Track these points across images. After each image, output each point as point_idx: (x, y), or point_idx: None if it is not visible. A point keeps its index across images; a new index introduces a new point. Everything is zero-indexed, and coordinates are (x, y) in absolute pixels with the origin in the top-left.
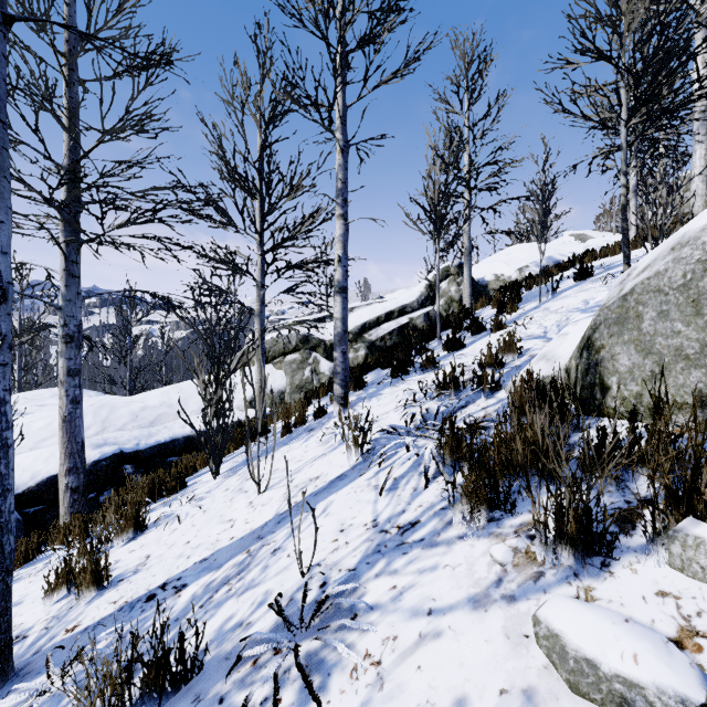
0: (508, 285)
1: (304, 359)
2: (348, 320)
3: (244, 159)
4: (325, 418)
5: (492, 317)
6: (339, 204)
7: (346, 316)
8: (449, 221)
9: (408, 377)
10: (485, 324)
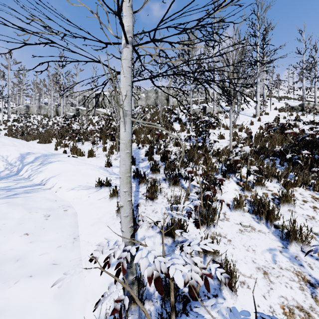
0: None
1: None
2: None
3: None
4: None
5: None
6: None
7: None
8: None
9: None
10: None
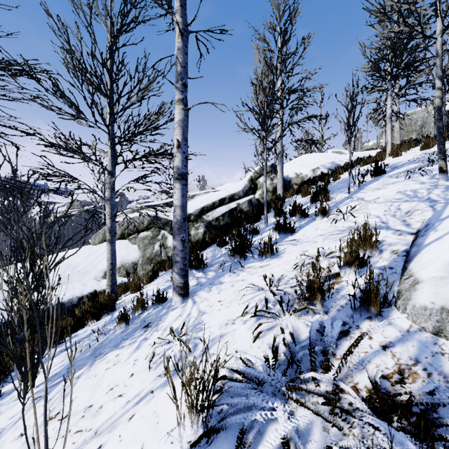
0: (309, 180)
1: (154, 236)
2: (190, 205)
3: (91, 55)
4: (164, 307)
5: (306, 204)
6: (178, 89)
7: (185, 203)
8: (273, 125)
9: (246, 262)
10: (307, 210)
